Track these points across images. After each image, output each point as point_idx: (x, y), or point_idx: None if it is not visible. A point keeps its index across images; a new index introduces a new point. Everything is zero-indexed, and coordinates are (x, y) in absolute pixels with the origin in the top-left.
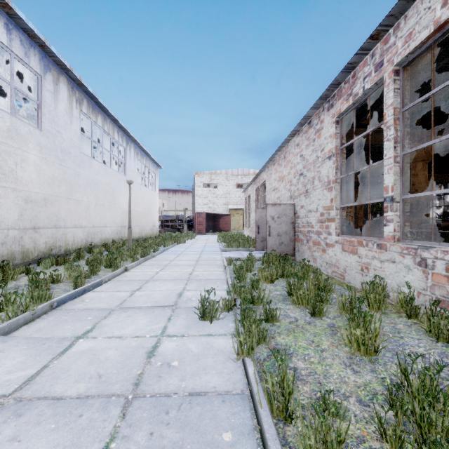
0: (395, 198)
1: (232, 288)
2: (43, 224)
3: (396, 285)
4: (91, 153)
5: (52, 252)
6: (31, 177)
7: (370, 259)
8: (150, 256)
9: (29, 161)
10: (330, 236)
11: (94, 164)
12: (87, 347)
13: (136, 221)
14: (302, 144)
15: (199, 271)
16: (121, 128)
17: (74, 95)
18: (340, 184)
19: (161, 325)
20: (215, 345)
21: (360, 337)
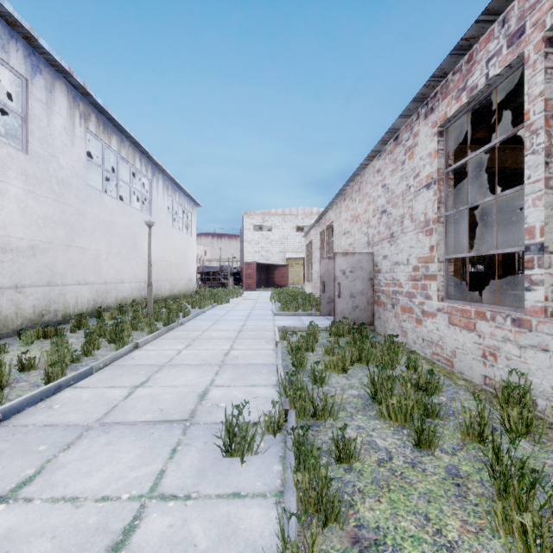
0: (547, 246)
1: (282, 389)
2: (30, 280)
3: (549, 388)
4: (102, 185)
5: (43, 318)
6: (11, 217)
7: (498, 341)
8: (176, 324)
9: (8, 195)
10: (429, 301)
11: (106, 200)
12: (2, 529)
13: (166, 274)
14: (384, 170)
15: (239, 349)
16: (144, 153)
17: (76, 108)
18: (445, 225)
19: (155, 466)
20: (243, 527)
21: (531, 529)
